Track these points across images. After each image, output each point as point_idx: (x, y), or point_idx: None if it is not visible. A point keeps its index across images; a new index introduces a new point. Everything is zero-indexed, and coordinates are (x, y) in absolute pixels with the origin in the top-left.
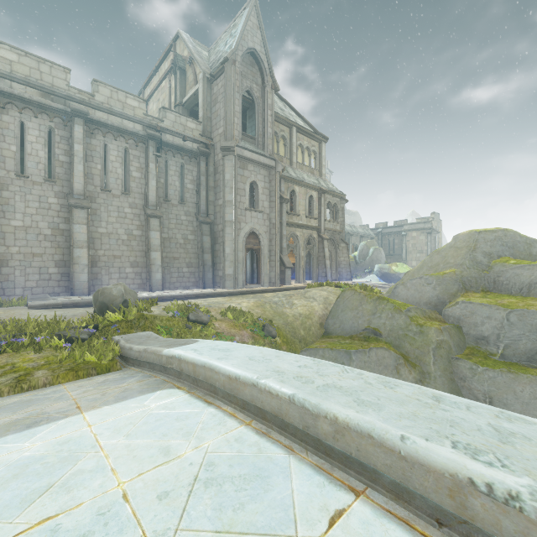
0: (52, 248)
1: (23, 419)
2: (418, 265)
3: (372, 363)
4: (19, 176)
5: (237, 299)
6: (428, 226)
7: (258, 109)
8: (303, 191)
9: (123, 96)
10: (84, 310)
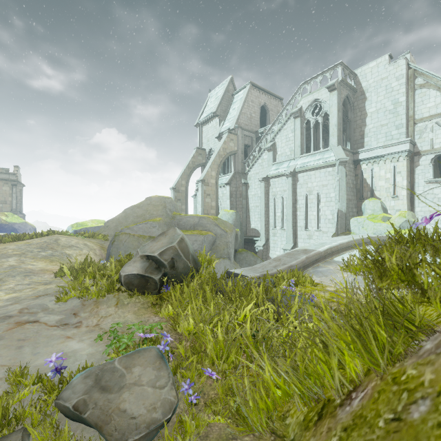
0: None
1: None
2: (120, 215)
3: None
4: None
5: None
6: (13, 178)
7: None
8: None
9: None
10: None
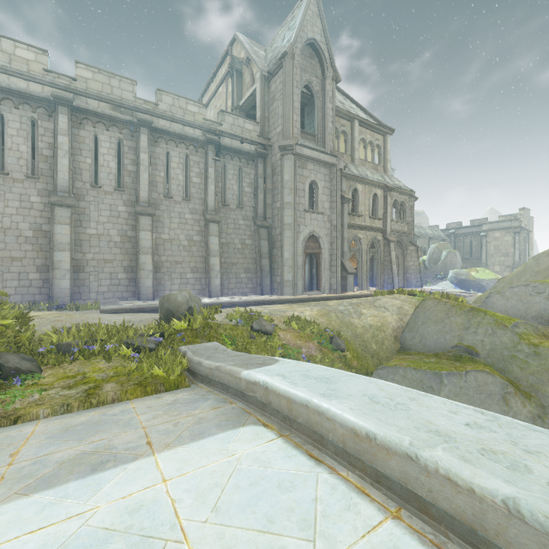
0: (121, 255)
1: (89, 455)
2: (517, 270)
3: (470, 390)
4: (93, 187)
5: (298, 307)
6: (515, 224)
7: (317, 103)
8: (366, 190)
9: (184, 102)
10: (149, 316)
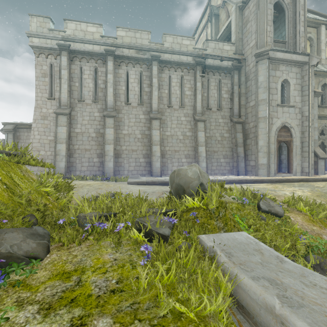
0: (141, 146)
1: None
2: None
3: None
4: (126, 104)
5: (284, 187)
6: None
7: (288, 14)
8: None
9: (180, 39)
10: (159, 188)
